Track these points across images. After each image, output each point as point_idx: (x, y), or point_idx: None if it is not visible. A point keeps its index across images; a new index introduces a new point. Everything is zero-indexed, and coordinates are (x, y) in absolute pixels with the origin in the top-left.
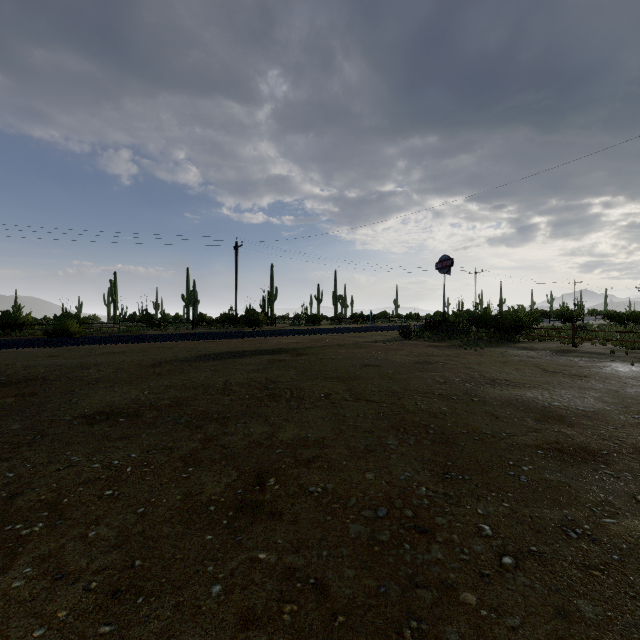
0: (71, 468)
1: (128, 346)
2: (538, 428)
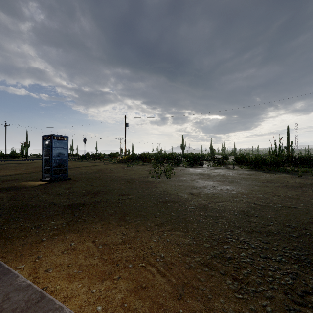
0: None
1: None
2: None
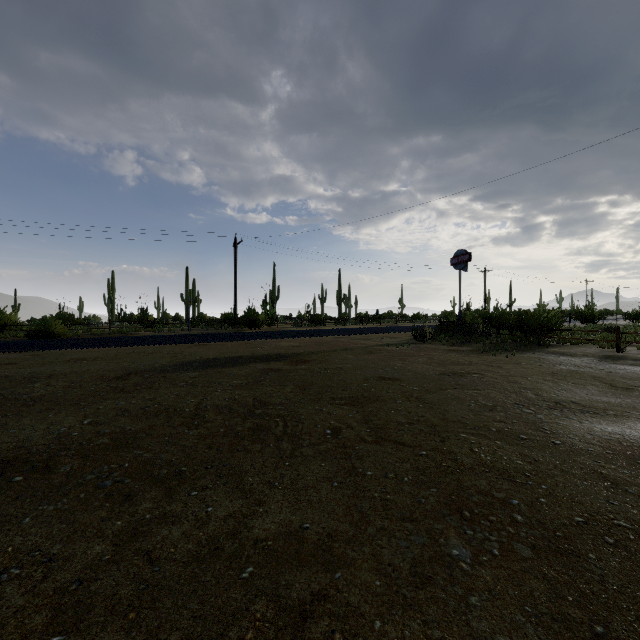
0: None
1: (106, 350)
2: None
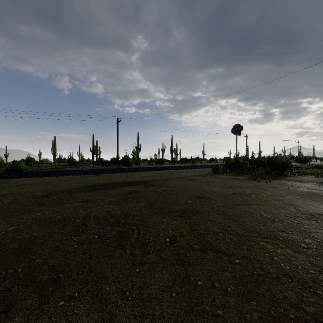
0: None
1: (43, 179)
2: None
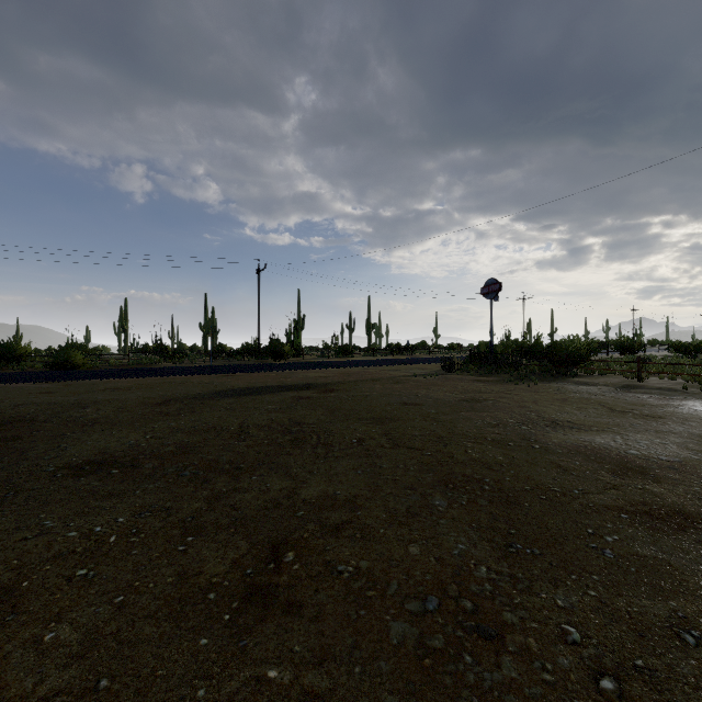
0: (41, 537)
1: (135, 381)
2: (617, 484)
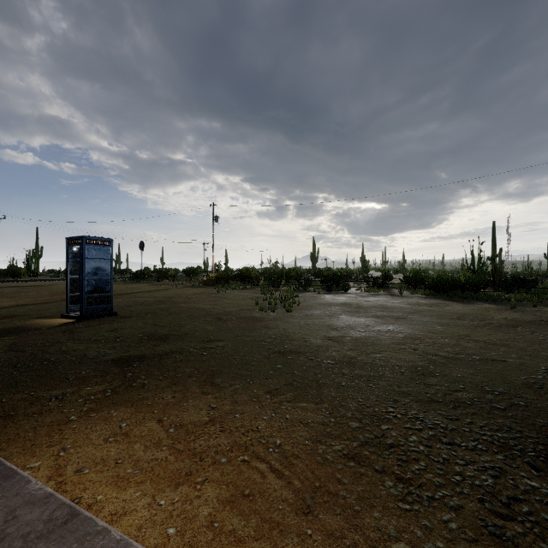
0: None
1: None
2: None
